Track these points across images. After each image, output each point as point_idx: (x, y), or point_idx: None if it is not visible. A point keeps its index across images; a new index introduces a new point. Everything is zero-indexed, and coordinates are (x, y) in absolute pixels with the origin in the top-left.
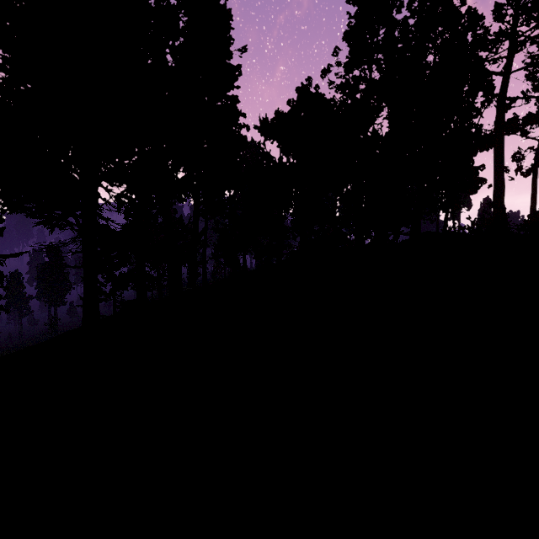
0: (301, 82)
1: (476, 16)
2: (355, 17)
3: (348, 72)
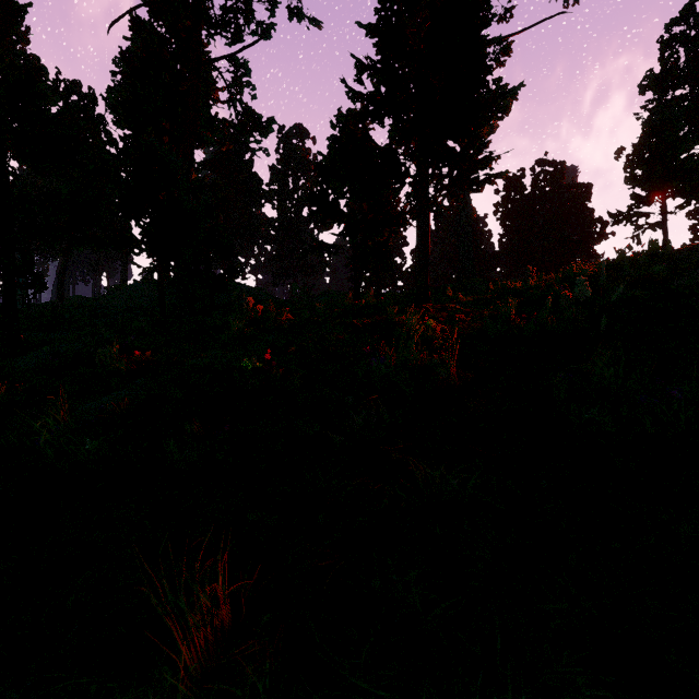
0: None
1: (112, 138)
2: None
3: None
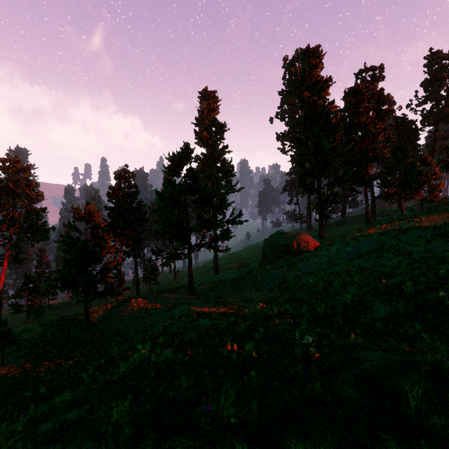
0: (399, 117)
1: None
2: (429, 74)
3: (423, 103)
